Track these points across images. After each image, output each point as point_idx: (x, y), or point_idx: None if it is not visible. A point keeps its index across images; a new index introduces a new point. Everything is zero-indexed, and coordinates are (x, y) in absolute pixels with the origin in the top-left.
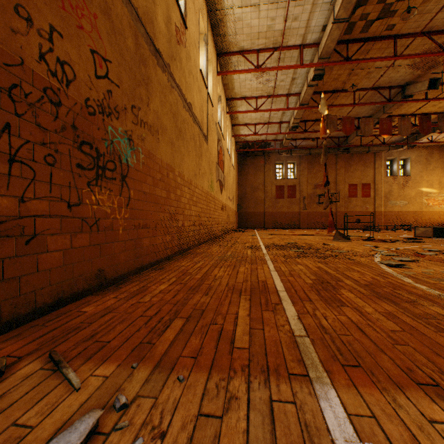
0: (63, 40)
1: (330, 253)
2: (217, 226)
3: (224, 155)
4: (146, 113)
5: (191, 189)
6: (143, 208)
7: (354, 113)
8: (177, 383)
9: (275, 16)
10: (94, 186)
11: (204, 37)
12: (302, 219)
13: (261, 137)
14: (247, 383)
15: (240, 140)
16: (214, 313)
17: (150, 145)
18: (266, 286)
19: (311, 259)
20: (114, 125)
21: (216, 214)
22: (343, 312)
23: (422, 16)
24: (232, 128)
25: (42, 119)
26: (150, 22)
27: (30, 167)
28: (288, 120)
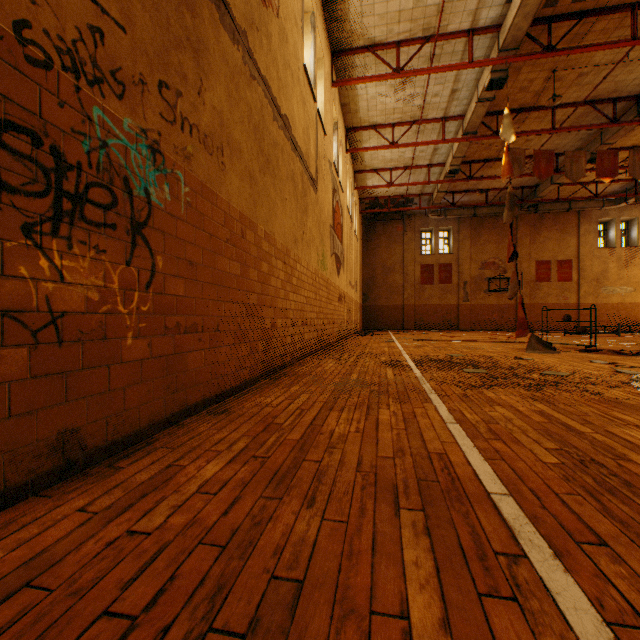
0: None
1: (541, 378)
2: (332, 327)
3: (342, 215)
4: (194, 107)
5: (289, 265)
6: (187, 293)
7: (551, 146)
8: None
9: None
10: (45, 237)
11: (311, 17)
12: (462, 316)
13: (398, 189)
14: None
15: (366, 196)
16: (330, 605)
17: (205, 172)
18: (451, 472)
19: (513, 392)
20: (109, 109)
21: (330, 308)
22: None
23: None
24: (354, 177)
25: None
26: None
27: None
28: (442, 161)
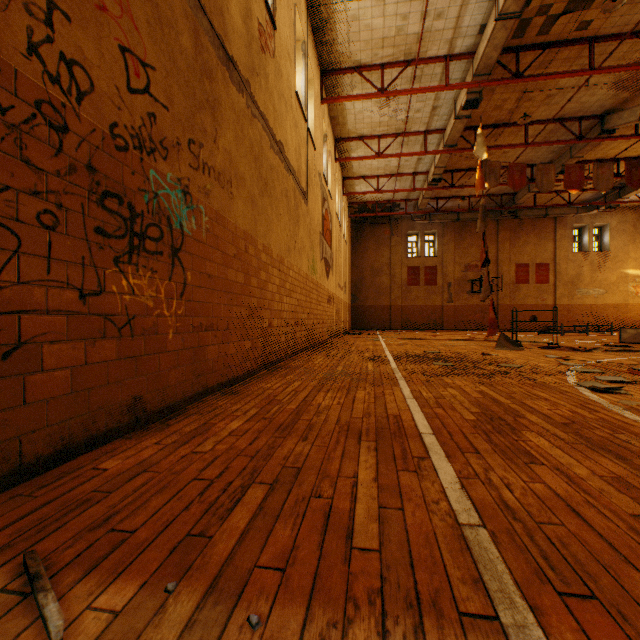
0: (71, 26)
1: (495, 369)
2: (321, 326)
3: (332, 221)
4: (211, 153)
5: (283, 272)
6: (207, 299)
7: (526, 158)
8: (246, 633)
9: (409, 13)
10: (125, 265)
11: (302, 45)
12: (447, 316)
13: (385, 195)
14: (380, 637)
15: (355, 200)
16: (316, 474)
17: (219, 202)
18: (400, 424)
19: (467, 379)
20: (159, 169)
21: (319, 309)
22: (537, 476)
23: (633, 7)
24: (343, 183)
25: (33, 152)
26: (218, 13)
27: (10, 231)
28: (426, 170)
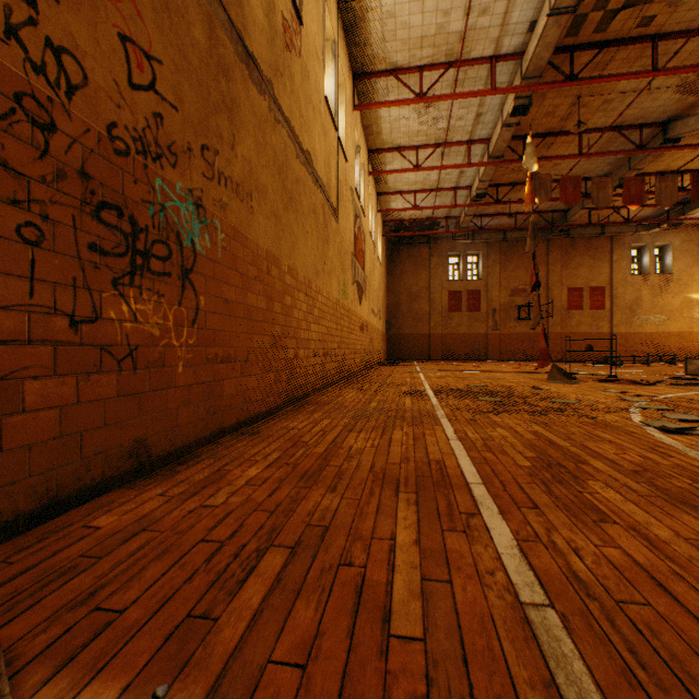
0: (60, 7)
1: (549, 405)
2: (353, 357)
3: (365, 241)
4: (228, 161)
5: (310, 296)
6: (223, 327)
7: (580, 171)
8: None
9: (450, 9)
10: (125, 287)
11: (332, 45)
12: (492, 345)
13: (424, 212)
14: None
15: (390, 218)
16: (346, 535)
17: (237, 217)
18: (444, 471)
19: (517, 417)
20: (166, 178)
21: (351, 338)
22: (611, 538)
23: None
24: (377, 199)
25: (12, 154)
26: (236, 3)
27: None
28: (469, 184)
